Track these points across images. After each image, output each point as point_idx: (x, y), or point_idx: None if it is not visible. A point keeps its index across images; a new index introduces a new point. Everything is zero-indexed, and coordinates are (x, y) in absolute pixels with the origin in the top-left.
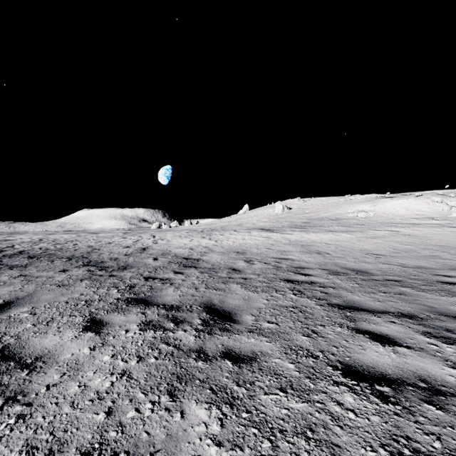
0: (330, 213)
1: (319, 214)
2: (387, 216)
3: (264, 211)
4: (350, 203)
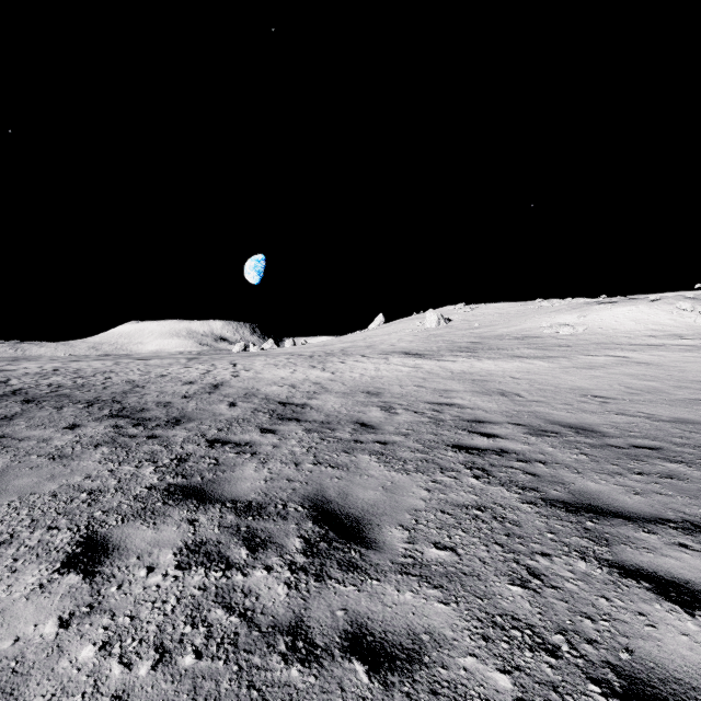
0: (514, 328)
1: (496, 329)
2: (606, 332)
3: (408, 324)
4: (544, 312)
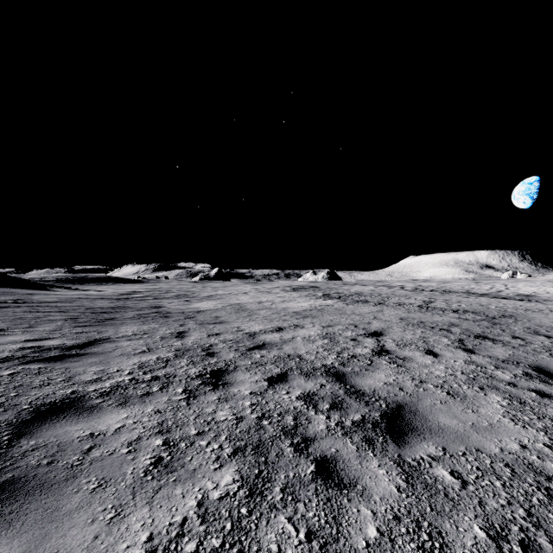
0: None
1: None
2: None
3: None
4: None
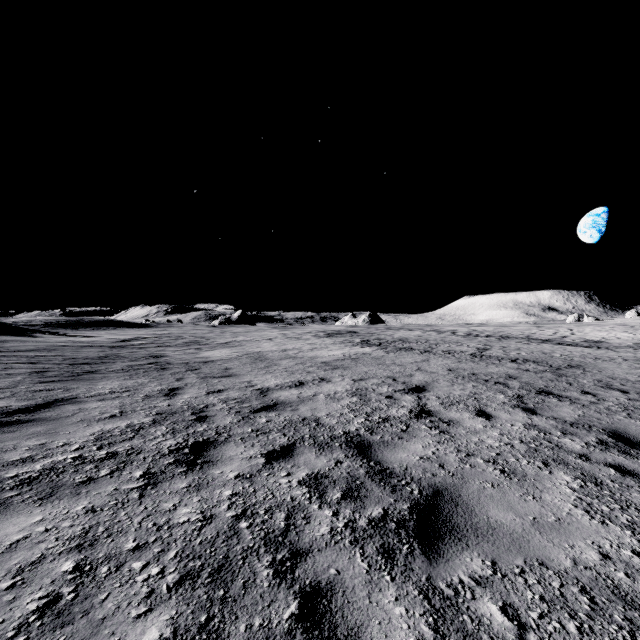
0: None
1: None
2: None
3: None
4: None
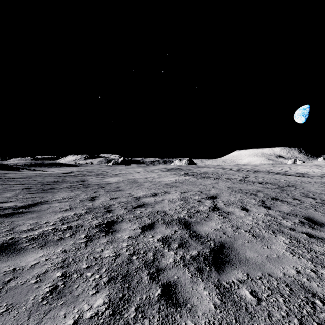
0: None
1: None
2: None
3: None
4: None
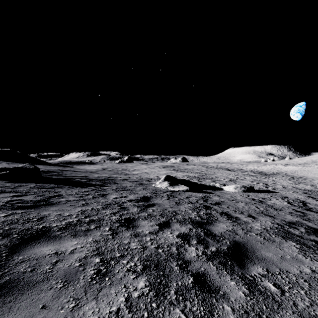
0: None
1: None
2: None
3: None
4: None
